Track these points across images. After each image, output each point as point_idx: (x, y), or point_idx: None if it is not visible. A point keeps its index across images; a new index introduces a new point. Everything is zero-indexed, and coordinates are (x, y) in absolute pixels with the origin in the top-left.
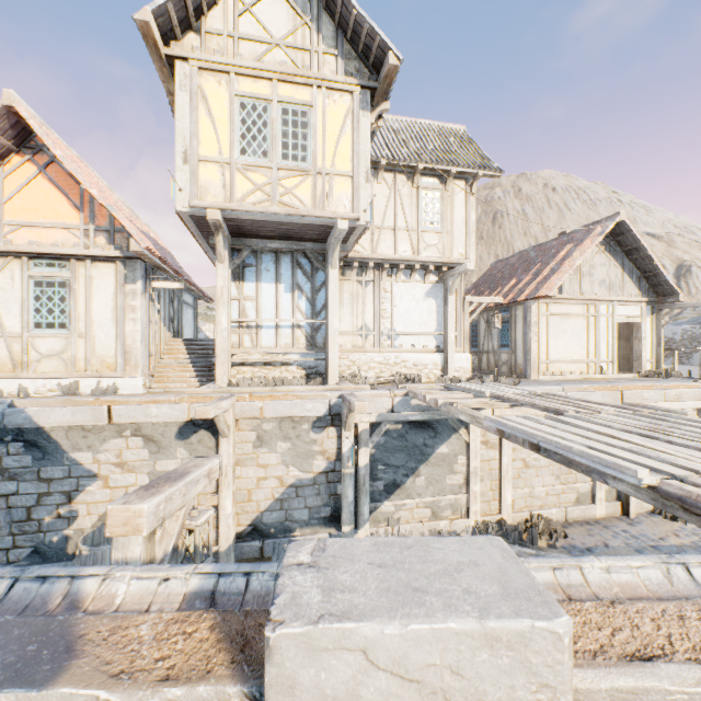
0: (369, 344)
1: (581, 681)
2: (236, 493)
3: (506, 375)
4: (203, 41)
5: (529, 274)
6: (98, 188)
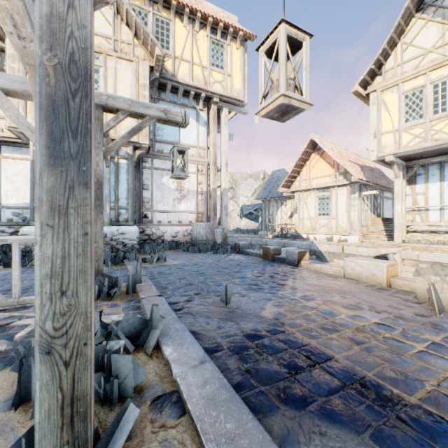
0: None
1: (396, 280)
2: None
3: None
4: (383, 77)
5: None
6: (339, 157)
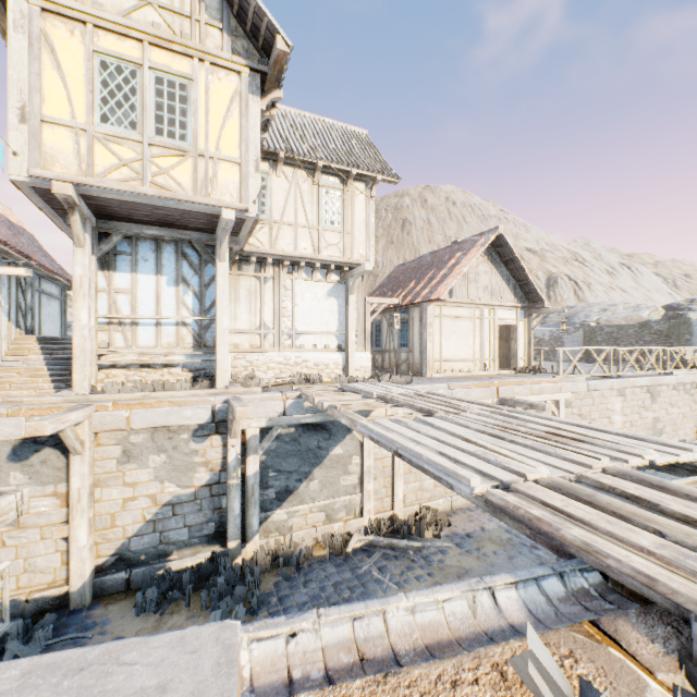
0: (269, 343)
1: None
2: (94, 519)
3: (405, 373)
4: None
5: (426, 278)
6: None
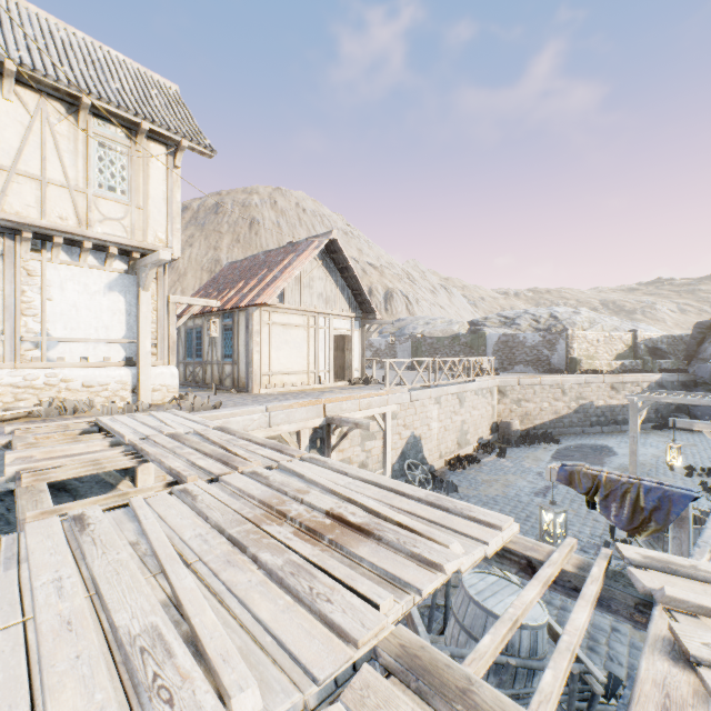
0: None
1: None
2: None
3: (230, 389)
4: None
5: (256, 279)
6: None
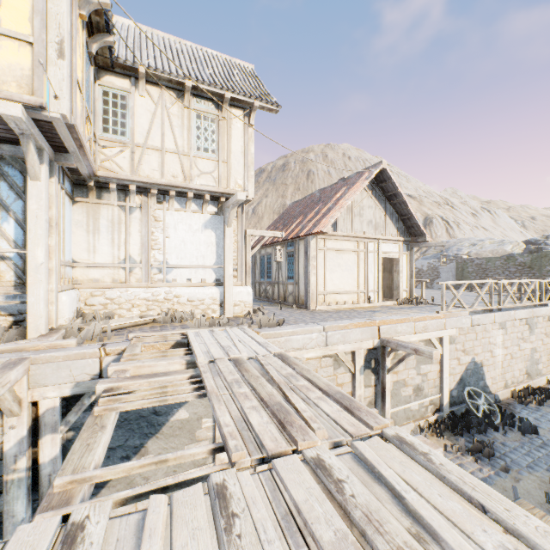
0: (135, 278)
1: None
2: None
3: (292, 305)
4: None
5: (313, 212)
6: None
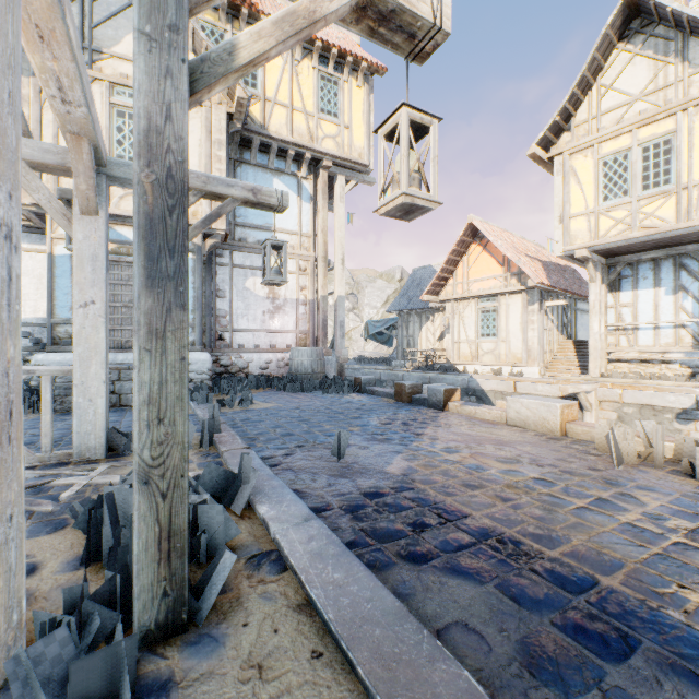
0: None
1: (574, 426)
2: None
3: None
4: (572, 134)
5: None
6: (511, 250)
